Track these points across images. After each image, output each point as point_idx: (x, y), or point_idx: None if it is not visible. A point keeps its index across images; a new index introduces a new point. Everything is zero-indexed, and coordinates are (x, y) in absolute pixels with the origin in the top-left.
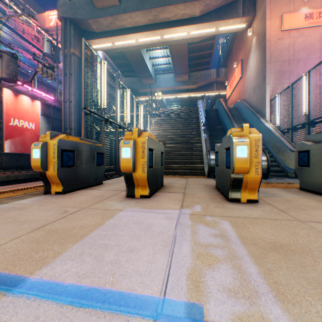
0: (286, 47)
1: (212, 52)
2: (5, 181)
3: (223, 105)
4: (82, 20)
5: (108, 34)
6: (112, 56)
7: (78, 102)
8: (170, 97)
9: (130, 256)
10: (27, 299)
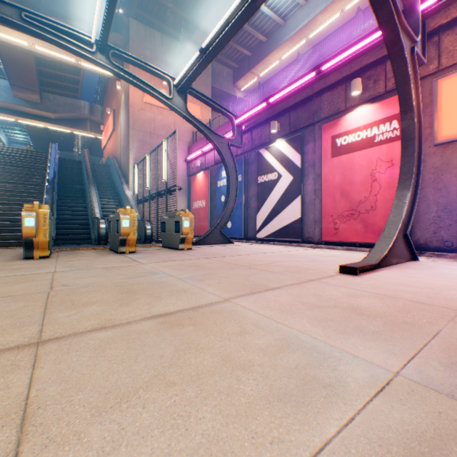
0: (149, 120)
1: (80, 79)
2: None
3: (86, 160)
4: None
5: None
6: None
7: None
8: (3, 118)
9: None
10: None
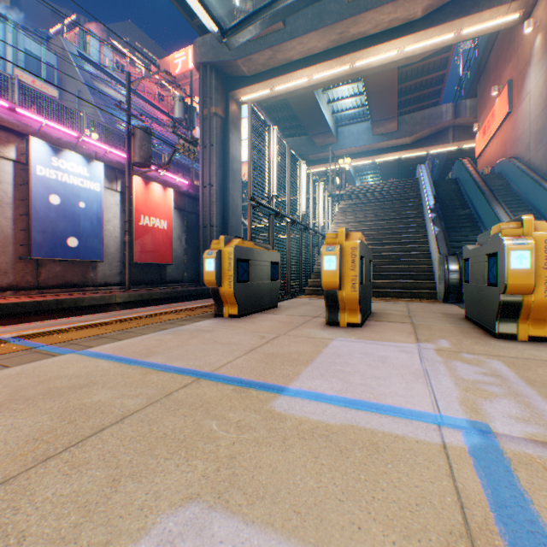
0: None
1: (444, 73)
2: (138, 301)
3: (469, 172)
4: (227, 62)
5: (264, 76)
6: (268, 107)
7: (221, 185)
8: (362, 163)
9: (379, 382)
10: (303, 399)
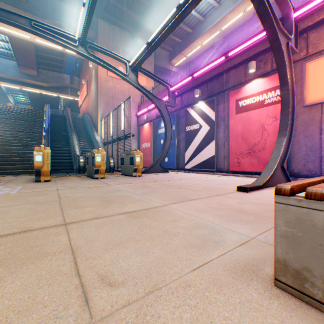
0: (111, 88)
1: (64, 60)
2: None
3: (69, 116)
4: None
5: None
6: None
7: None
8: (12, 87)
9: None
10: None
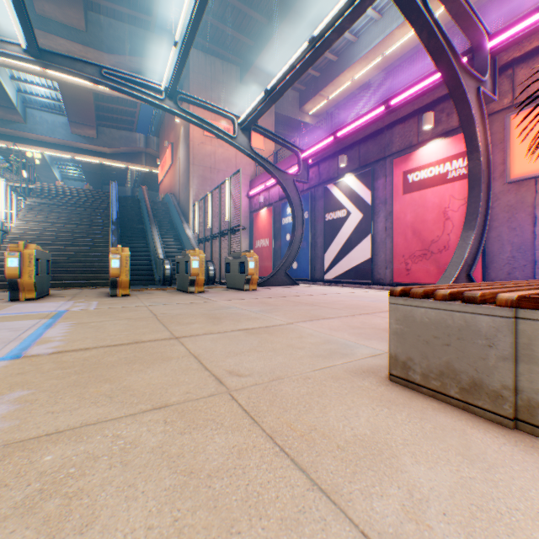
0: (209, 154)
1: (137, 111)
2: None
3: (146, 199)
4: None
5: None
6: None
7: None
8: (61, 155)
9: (38, 309)
10: None
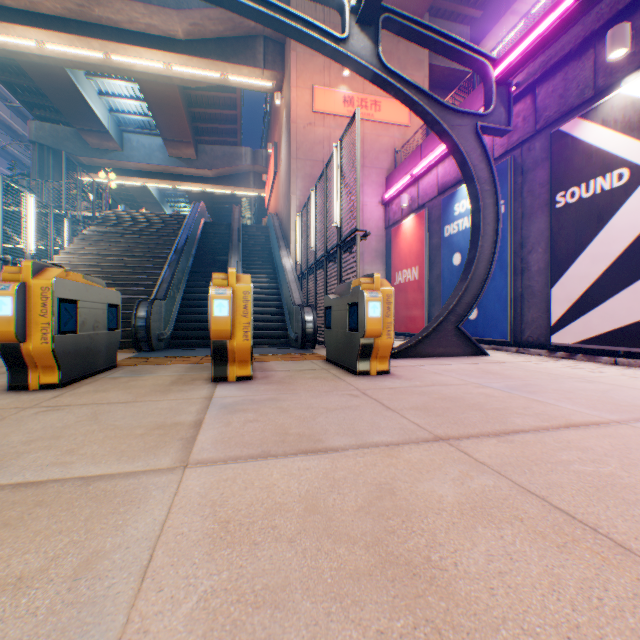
0: (320, 140)
1: (237, 114)
2: None
3: (233, 219)
4: None
5: None
6: None
7: None
8: (161, 186)
9: None
10: None
